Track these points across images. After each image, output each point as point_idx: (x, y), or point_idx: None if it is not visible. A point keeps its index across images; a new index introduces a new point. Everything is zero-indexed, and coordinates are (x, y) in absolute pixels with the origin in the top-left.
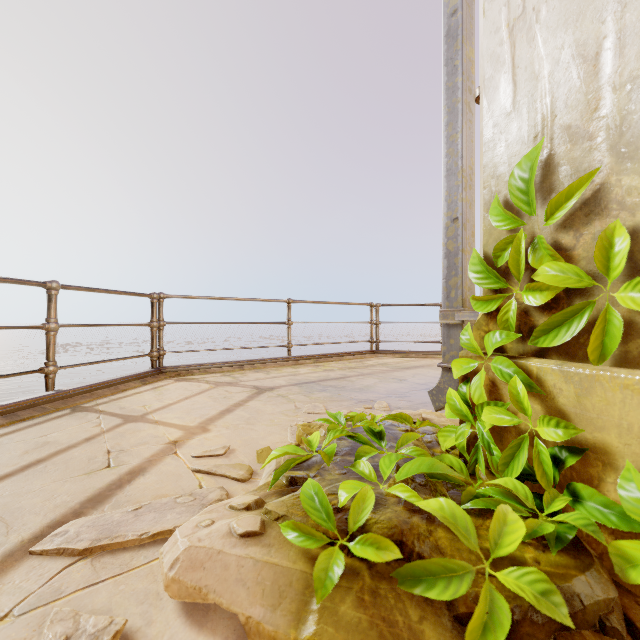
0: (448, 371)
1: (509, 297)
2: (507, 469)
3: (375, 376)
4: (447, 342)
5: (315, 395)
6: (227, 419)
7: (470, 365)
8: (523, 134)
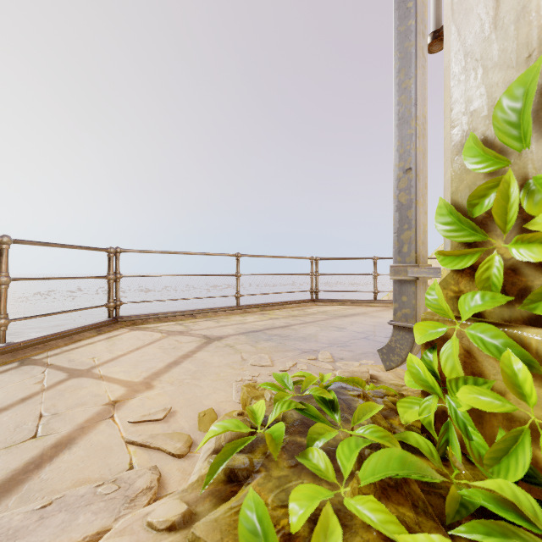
0: (400, 329)
1: (488, 252)
2: (497, 466)
3: (316, 324)
4: (399, 299)
5: (261, 345)
6: (173, 373)
7: (437, 330)
8: (509, 56)
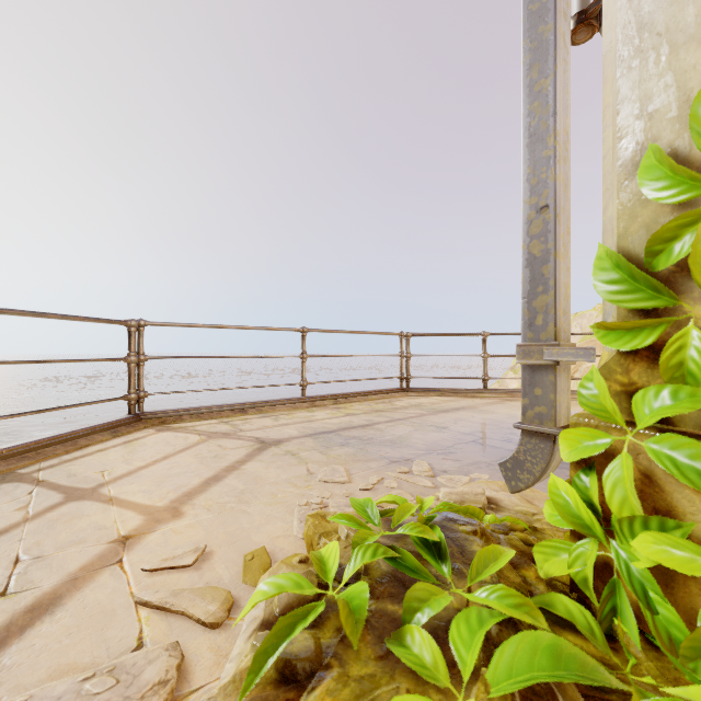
0: (531, 436)
1: (679, 325)
2: None
3: (408, 422)
4: (530, 392)
5: (334, 452)
6: (212, 493)
7: (597, 441)
8: None
